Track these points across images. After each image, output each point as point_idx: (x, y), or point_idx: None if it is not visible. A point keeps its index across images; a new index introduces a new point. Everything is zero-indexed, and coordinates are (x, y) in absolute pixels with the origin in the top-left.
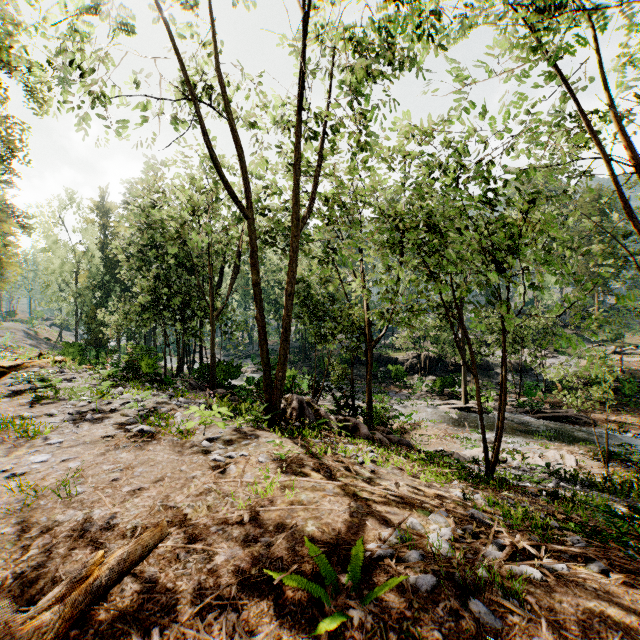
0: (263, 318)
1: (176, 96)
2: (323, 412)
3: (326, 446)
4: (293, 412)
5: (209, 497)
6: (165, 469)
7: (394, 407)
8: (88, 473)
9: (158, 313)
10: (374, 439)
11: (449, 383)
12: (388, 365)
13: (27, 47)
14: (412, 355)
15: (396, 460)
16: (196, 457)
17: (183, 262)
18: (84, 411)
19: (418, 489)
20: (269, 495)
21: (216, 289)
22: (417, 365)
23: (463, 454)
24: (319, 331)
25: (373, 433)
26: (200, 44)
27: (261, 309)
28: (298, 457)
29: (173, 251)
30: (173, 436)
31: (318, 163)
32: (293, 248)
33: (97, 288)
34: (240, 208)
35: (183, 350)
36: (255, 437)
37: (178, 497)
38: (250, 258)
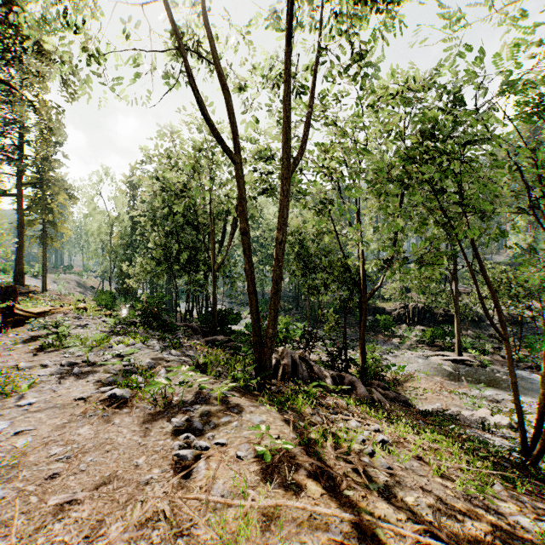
0: (252, 269)
1: (167, 45)
2: (317, 368)
3: (323, 420)
4: (285, 368)
5: (155, 532)
6: (119, 461)
7: (384, 356)
8: (29, 459)
9: (170, 266)
10: (372, 400)
11: (440, 334)
12: (376, 315)
13: (34, 14)
14: (399, 305)
15: (413, 447)
16: (162, 441)
17: (191, 221)
18: (76, 362)
19: (459, 510)
20: (243, 539)
21: (219, 245)
22: (404, 315)
23: (468, 415)
24: (311, 283)
25: (370, 391)
26: (195, 1)
27: (250, 259)
28: (289, 452)
29: (179, 210)
30: (147, 403)
31: (312, 103)
32: (285, 191)
33: (127, 246)
34: (228, 152)
35: (192, 298)
36: (238, 411)
37: (113, 526)
38: (239, 205)
